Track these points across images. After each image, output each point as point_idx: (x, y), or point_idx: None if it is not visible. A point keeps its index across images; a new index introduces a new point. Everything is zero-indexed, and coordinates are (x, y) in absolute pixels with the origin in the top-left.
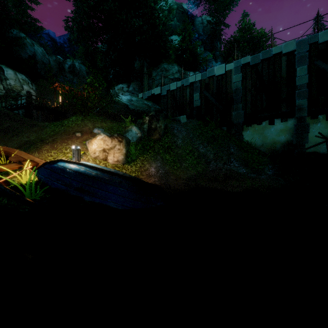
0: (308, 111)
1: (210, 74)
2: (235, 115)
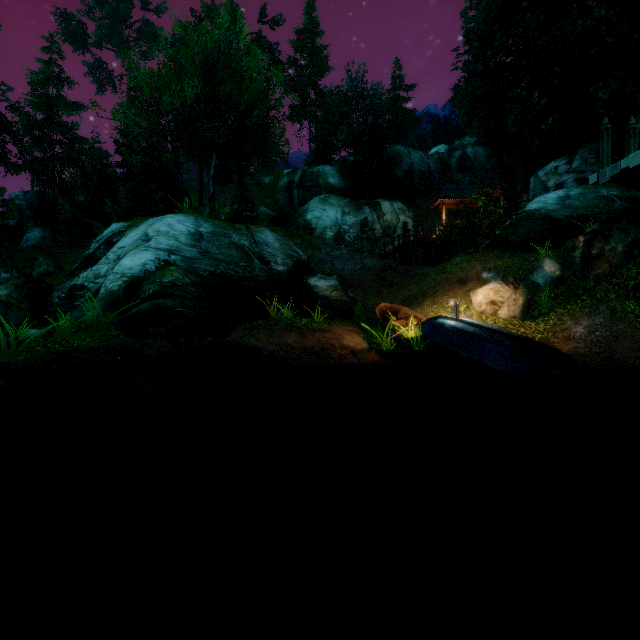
0: None
1: None
2: None
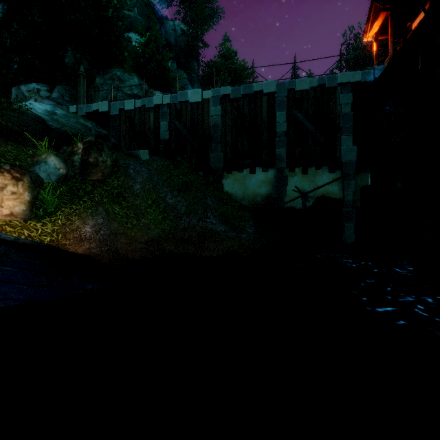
0: (287, 163)
1: (183, 99)
2: (213, 157)
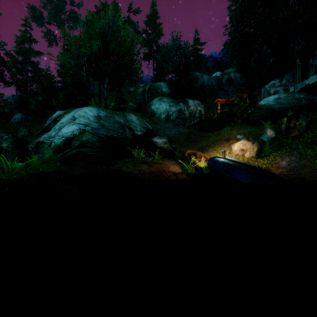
0: None
1: None
2: None
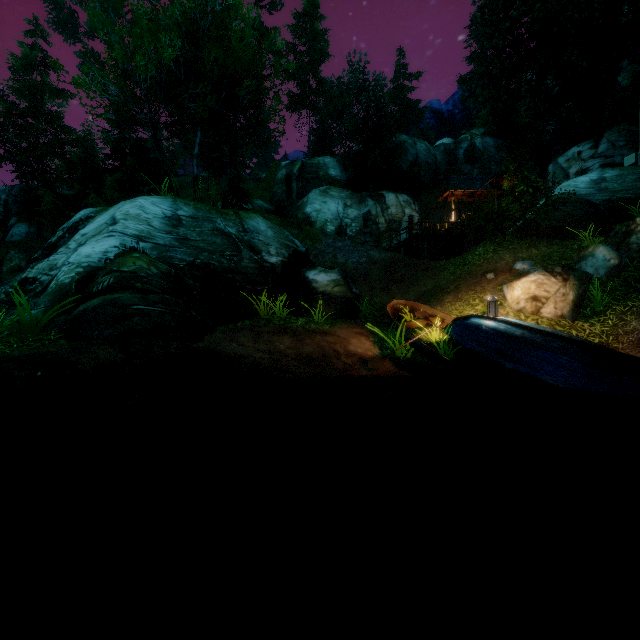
0: None
1: None
2: None
